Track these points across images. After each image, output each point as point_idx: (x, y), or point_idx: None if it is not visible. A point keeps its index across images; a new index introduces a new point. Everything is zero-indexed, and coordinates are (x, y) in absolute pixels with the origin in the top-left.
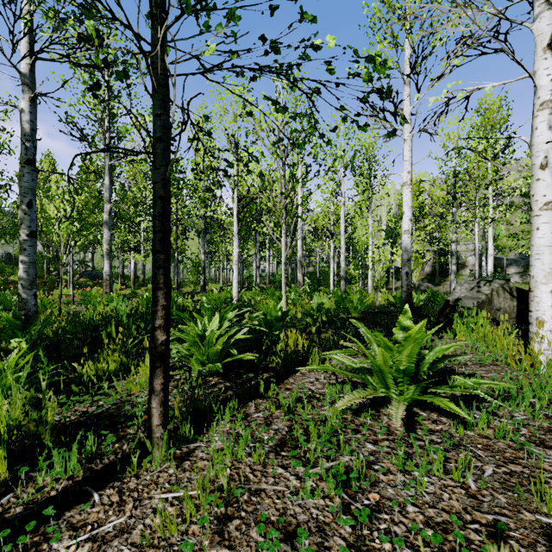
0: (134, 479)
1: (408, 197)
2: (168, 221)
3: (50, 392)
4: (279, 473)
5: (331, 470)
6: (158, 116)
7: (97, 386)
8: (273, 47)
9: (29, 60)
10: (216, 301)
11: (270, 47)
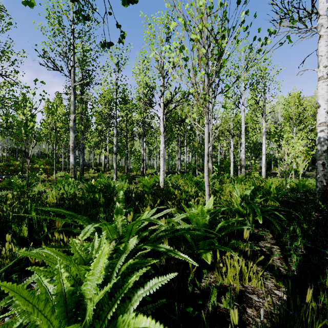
0: None
1: (324, 91)
2: None
3: None
4: None
5: None
6: None
7: None
8: None
9: None
10: (145, 186)
11: None
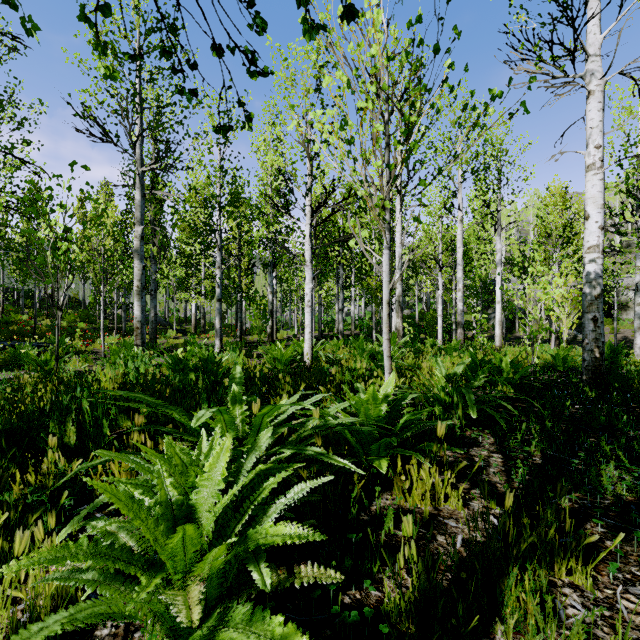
0: None
1: (597, 190)
2: None
3: None
4: None
5: None
6: None
7: None
8: None
9: None
10: (278, 360)
11: None
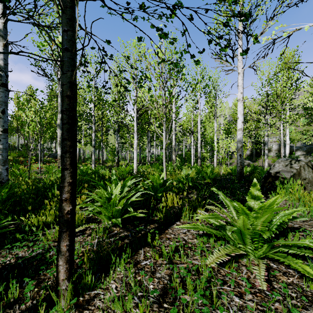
0: None
1: (241, 108)
2: (74, 115)
3: None
4: None
5: None
6: (65, 31)
7: (36, 234)
8: None
9: (3, 20)
10: (123, 172)
11: None
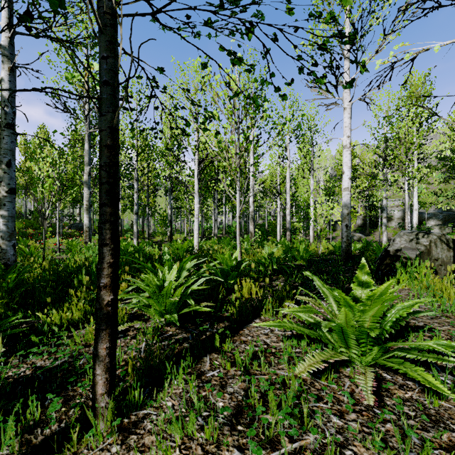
0: None
1: (347, 159)
2: (116, 172)
3: None
4: None
5: None
6: (104, 58)
7: (58, 336)
8: None
9: (9, 34)
10: (179, 250)
11: None
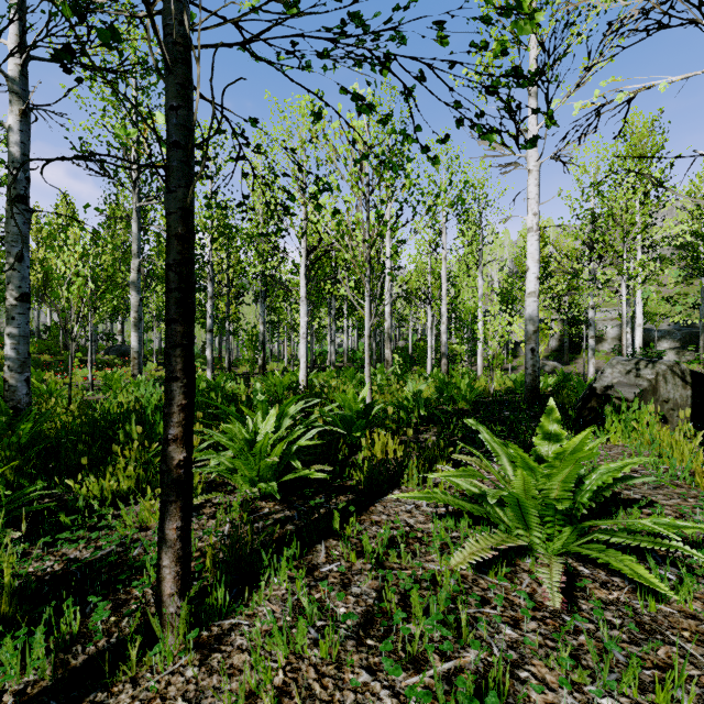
0: (130, 688)
1: (534, 248)
2: (190, 273)
3: (8, 539)
4: (362, 683)
5: (453, 697)
6: (173, 109)
7: (99, 515)
8: (353, 14)
9: (19, 60)
10: (277, 387)
11: (348, 15)
